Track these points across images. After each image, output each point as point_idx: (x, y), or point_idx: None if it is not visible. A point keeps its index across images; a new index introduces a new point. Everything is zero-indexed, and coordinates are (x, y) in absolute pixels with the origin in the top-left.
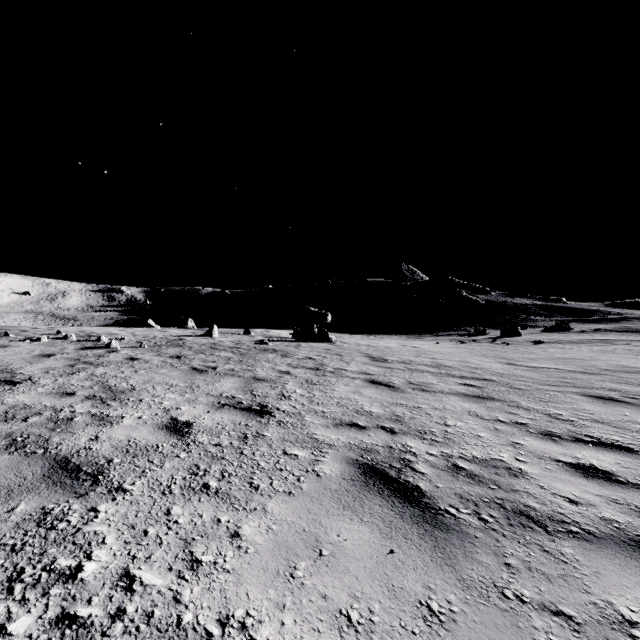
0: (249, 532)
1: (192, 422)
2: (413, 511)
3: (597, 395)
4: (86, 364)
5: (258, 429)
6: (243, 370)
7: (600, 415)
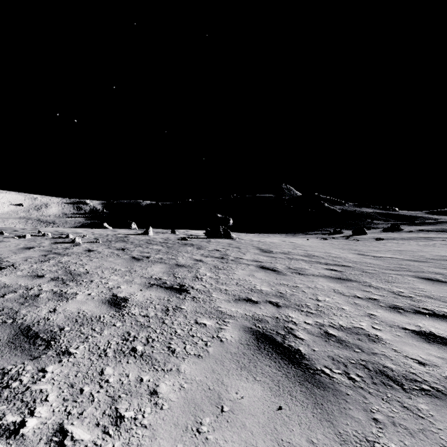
0: (165, 390)
1: (128, 298)
2: (296, 371)
3: (426, 277)
4: (55, 254)
5: (177, 303)
6: (169, 259)
7: (431, 292)
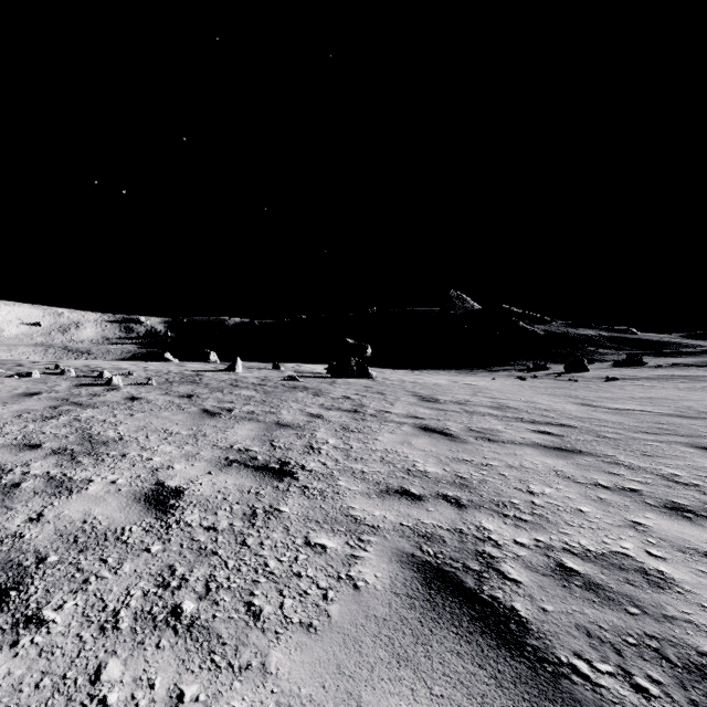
0: None
1: (184, 489)
2: (516, 668)
3: None
4: (73, 405)
5: (273, 500)
6: (265, 413)
7: None
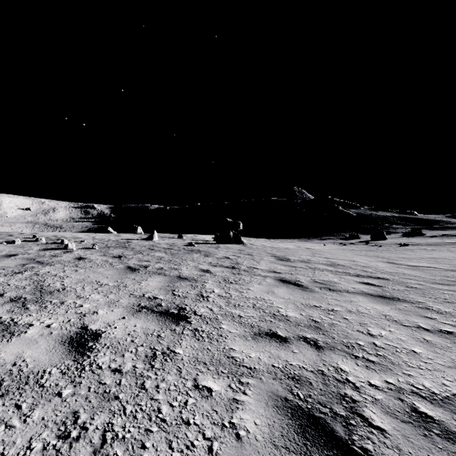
0: None
1: (101, 332)
2: None
3: None
4: (37, 263)
5: (170, 342)
6: (170, 269)
7: None
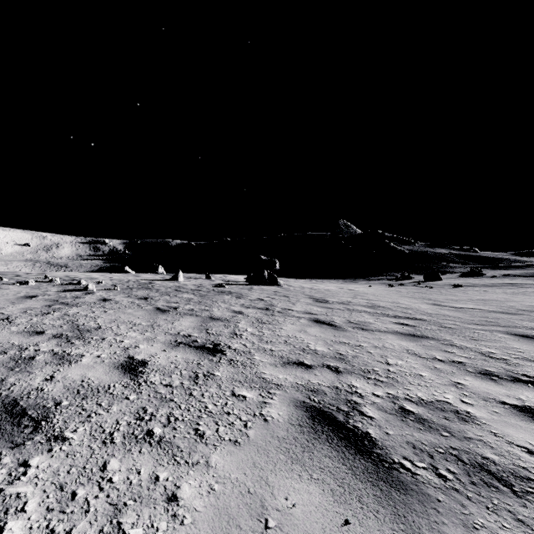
0: (188, 494)
1: (147, 361)
2: (365, 465)
3: (521, 334)
4: (62, 304)
5: (209, 368)
6: (201, 310)
7: (530, 353)
